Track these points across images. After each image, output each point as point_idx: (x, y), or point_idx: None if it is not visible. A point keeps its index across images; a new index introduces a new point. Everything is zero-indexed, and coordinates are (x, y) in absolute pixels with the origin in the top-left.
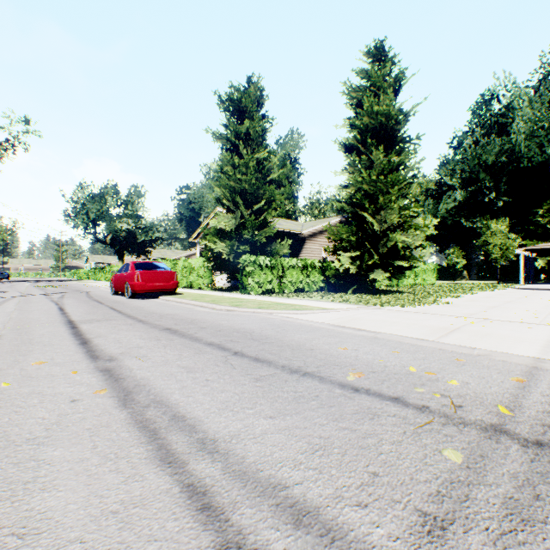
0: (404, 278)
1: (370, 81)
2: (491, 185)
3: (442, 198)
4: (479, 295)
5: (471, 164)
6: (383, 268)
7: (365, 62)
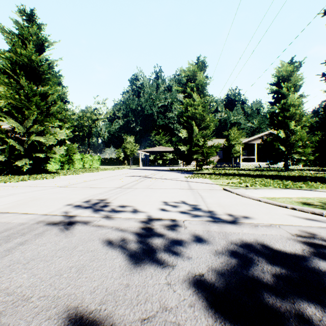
0: (73, 164)
1: (19, 31)
2: (134, 119)
3: (116, 122)
4: (97, 172)
5: (128, 107)
6: (30, 158)
7: (21, 17)
